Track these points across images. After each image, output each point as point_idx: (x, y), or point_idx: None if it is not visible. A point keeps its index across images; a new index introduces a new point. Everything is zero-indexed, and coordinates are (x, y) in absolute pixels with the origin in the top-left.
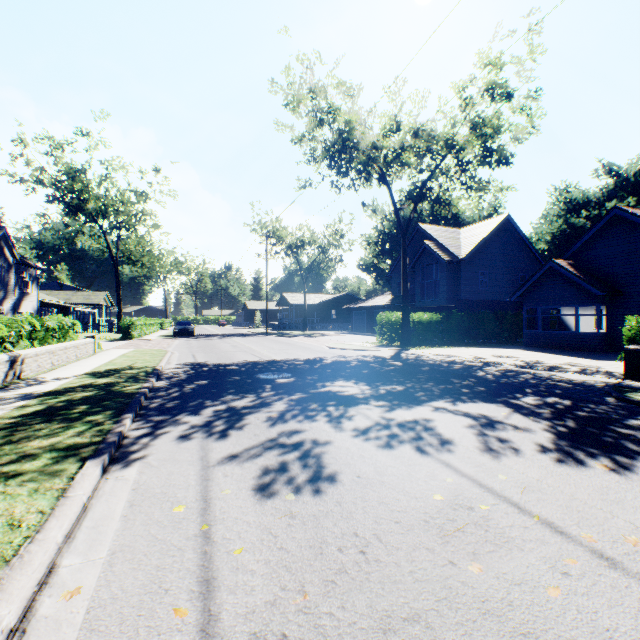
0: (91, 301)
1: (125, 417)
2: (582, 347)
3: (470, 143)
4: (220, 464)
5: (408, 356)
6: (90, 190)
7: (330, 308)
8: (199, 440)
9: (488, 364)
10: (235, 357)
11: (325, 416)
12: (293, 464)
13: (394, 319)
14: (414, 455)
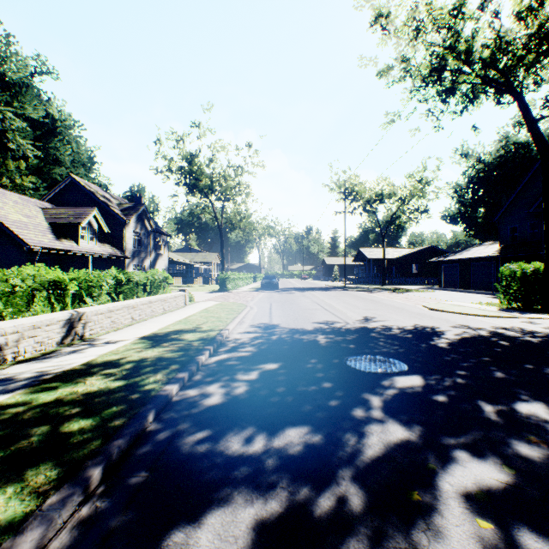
0: (206, 260)
1: (26, 531)
2: None
3: None
4: None
5: None
6: (202, 171)
7: (410, 262)
8: None
9: None
10: (314, 318)
11: None
12: None
13: (531, 273)
14: None
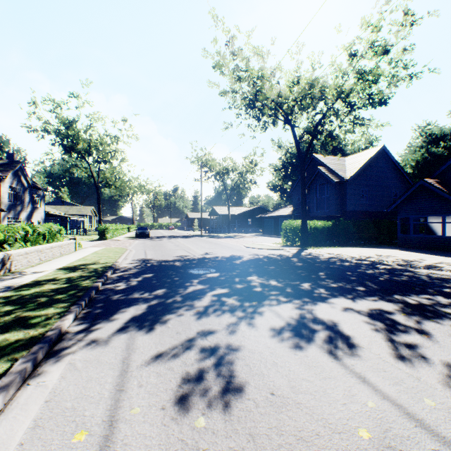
0: (82, 213)
1: (71, 311)
2: (448, 248)
3: (356, 89)
4: (138, 369)
5: (307, 255)
6: (79, 136)
7: (247, 217)
8: (127, 337)
9: (374, 262)
10: (175, 254)
11: (241, 313)
12: (207, 372)
13: (295, 225)
14: (327, 365)
